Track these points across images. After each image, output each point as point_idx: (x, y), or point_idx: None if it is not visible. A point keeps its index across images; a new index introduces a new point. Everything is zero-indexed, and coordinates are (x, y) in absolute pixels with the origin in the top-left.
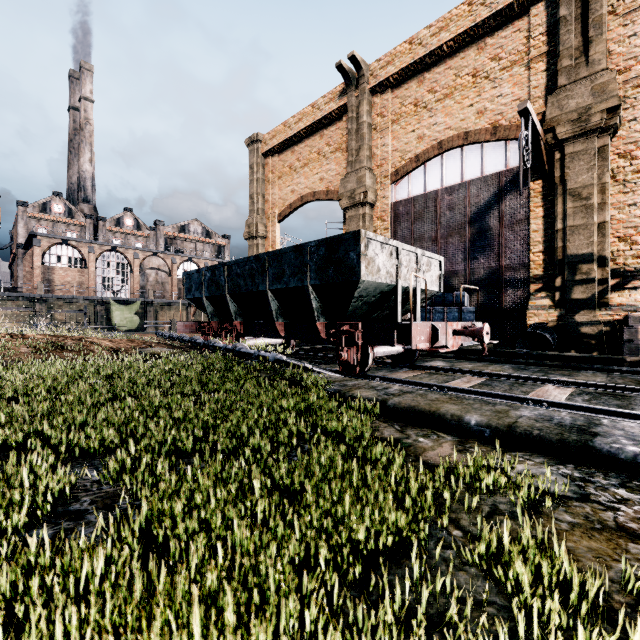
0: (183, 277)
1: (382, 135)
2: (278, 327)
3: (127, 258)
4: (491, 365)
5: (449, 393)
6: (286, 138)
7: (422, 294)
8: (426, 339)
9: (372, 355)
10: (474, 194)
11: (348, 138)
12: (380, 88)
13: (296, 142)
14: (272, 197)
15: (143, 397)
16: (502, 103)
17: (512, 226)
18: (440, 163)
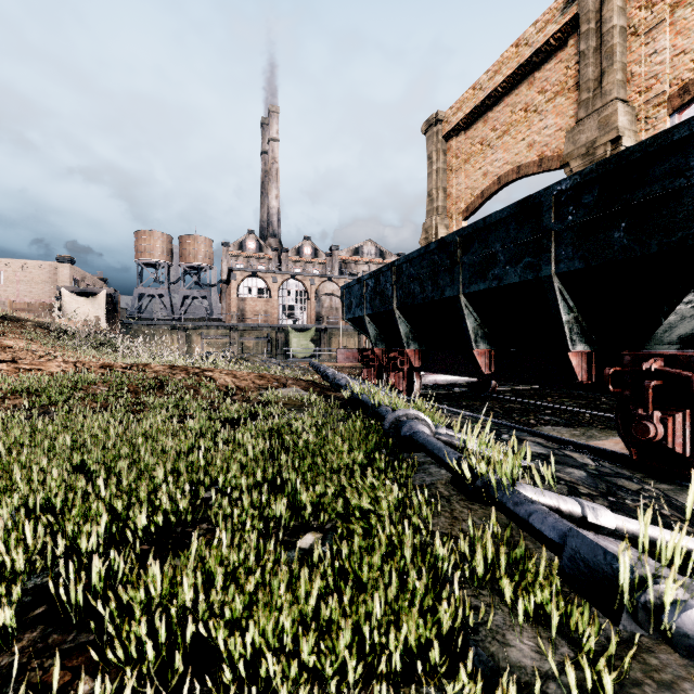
0: (342, 292)
1: (649, 38)
2: (478, 359)
3: (304, 285)
4: None
5: None
6: (476, 105)
7: None
8: None
9: None
10: None
11: (580, 65)
12: None
13: (490, 106)
14: (456, 189)
15: None
16: None
17: None
18: None
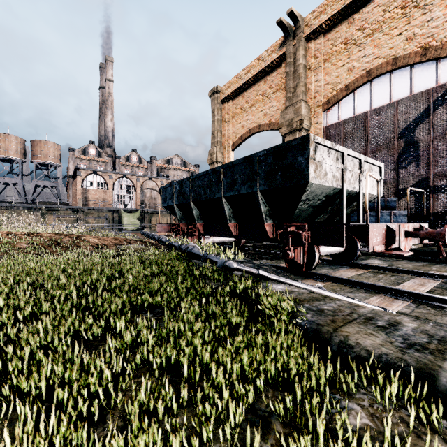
0: (161, 190)
1: (315, 73)
2: (231, 228)
3: (132, 182)
4: (432, 265)
5: (411, 299)
6: (238, 87)
7: (363, 198)
8: (381, 241)
9: (318, 255)
10: (403, 112)
11: (287, 79)
12: (314, 35)
13: (245, 89)
14: (227, 132)
15: (23, 331)
16: (433, 26)
17: (444, 136)
18: (369, 89)
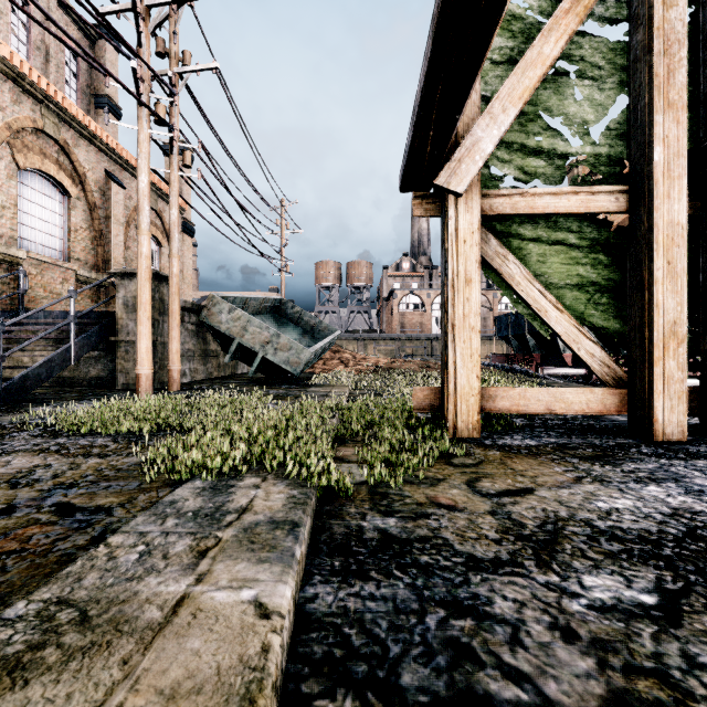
0: (495, 320)
1: None
2: (565, 358)
3: None
4: None
5: None
6: None
7: None
8: None
9: None
10: None
11: None
12: None
13: None
14: None
15: None
16: None
17: None
18: None
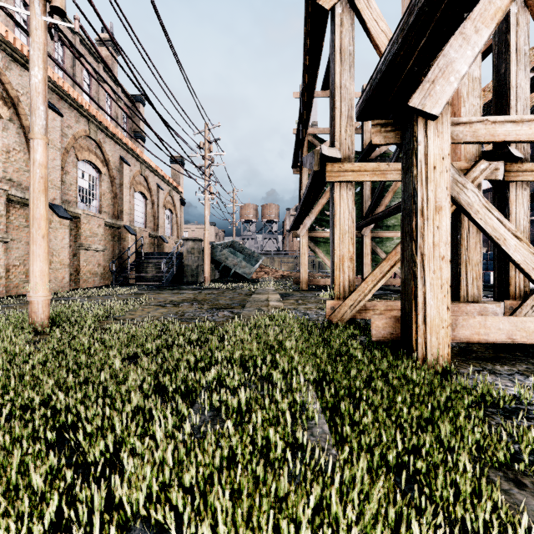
0: None
1: None
2: None
3: None
4: (484, 292)
5: None
6: None
7: None
8: None
9: None
10: None
11: None
12: None
13: None
14: None
15: None
16: None
17: None
18: None
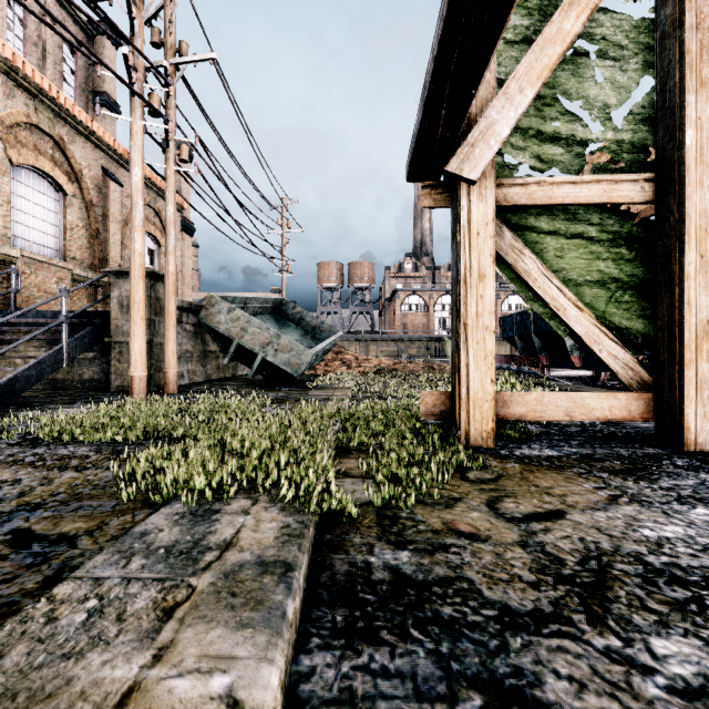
0: (500, 321)
1: None
2: (573, 360)
3: None
4: None
5: None
6: None
7: None
8: None
9: None
10: None
11: None
12: None
13: None
14: None
15: None
16: None
17: None
18: None
